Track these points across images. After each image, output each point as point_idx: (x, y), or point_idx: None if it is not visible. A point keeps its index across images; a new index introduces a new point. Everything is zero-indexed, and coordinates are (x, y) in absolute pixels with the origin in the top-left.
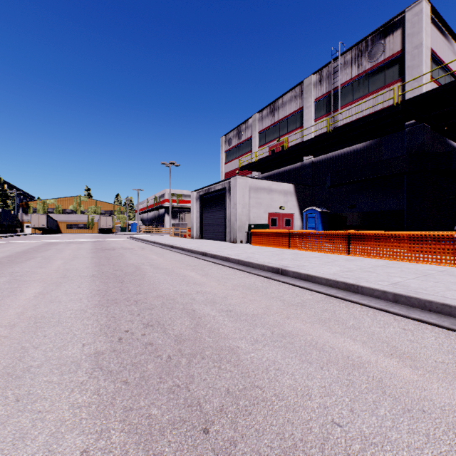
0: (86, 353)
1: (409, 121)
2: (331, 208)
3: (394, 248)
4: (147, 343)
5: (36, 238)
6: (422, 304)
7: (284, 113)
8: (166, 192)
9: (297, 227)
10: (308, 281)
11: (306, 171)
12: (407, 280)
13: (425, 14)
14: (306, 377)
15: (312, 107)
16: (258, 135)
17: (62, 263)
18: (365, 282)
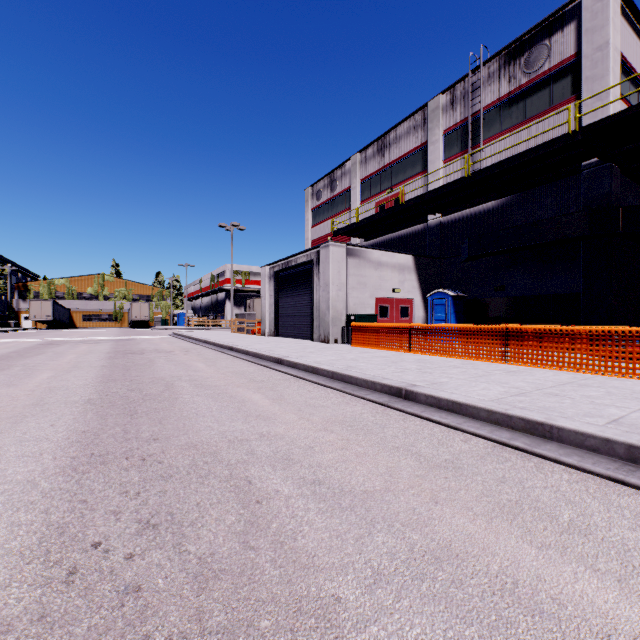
0: None
1: (588, 160)
2: (469, 291)
3: (583, 353)
4: (129, 588)
5: (34, 335)
6: None
7: (398, 152)
8: (227, 269)
9: (418, 319)
10: (455, 413)
11: (430, 236)
12: (632, 413)
13: None
14: None
15: (440, 143)
16: (360, 184)
17: (49, 377)
18: (564, 419)
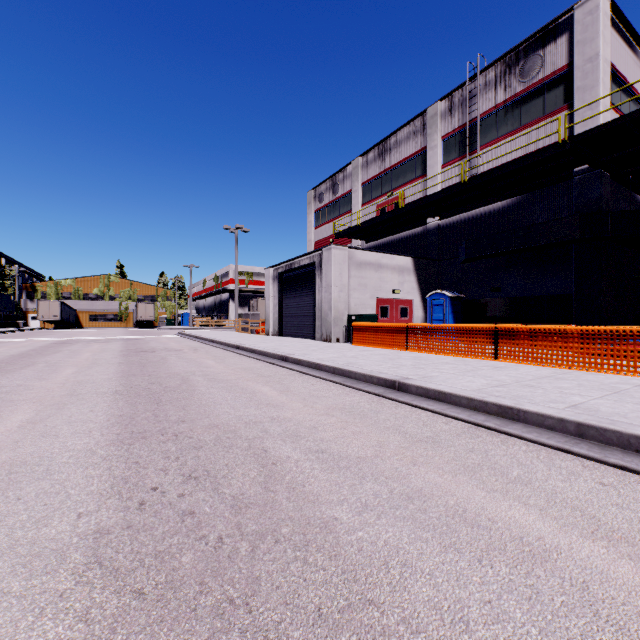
0: (80, 533)
1: (579, 166)
2: (466, 292)
3: (563, 350)
4: (186, 512)
5: (45, 334)
6: (624, 441)
7: (399, 156)
8: (231, 270)
9: (417, 319)
10: (440, 401)
11: (429, 239)
12: (591, 400)
13: (603, 12)
14: (454, 580)
15: (439, 148)
16: (361, 187)
17: (73, 372)
18: (530, 404)
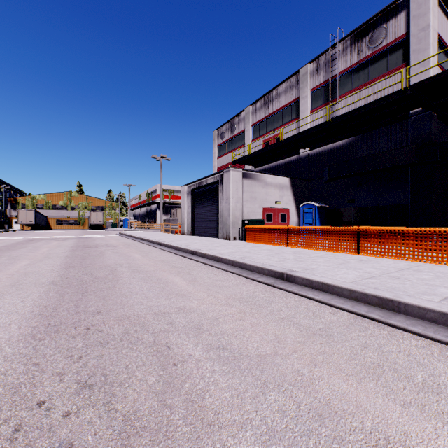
0: None
1: (414, 109)
2: (329, 203)
3: (415, 247)
4: (62, 445)
5: (21, 234)
6: None
7: (279, 105)
8: (158, 188)
9: (293, 223)
10: (324, 292)
11: (302, 164)
12: None
13: None
14: None
15: (308, 98)
16: (251, 127)
17: (26, 264)
18: (408, 297)
